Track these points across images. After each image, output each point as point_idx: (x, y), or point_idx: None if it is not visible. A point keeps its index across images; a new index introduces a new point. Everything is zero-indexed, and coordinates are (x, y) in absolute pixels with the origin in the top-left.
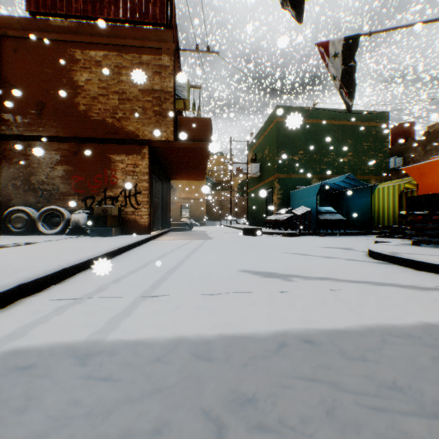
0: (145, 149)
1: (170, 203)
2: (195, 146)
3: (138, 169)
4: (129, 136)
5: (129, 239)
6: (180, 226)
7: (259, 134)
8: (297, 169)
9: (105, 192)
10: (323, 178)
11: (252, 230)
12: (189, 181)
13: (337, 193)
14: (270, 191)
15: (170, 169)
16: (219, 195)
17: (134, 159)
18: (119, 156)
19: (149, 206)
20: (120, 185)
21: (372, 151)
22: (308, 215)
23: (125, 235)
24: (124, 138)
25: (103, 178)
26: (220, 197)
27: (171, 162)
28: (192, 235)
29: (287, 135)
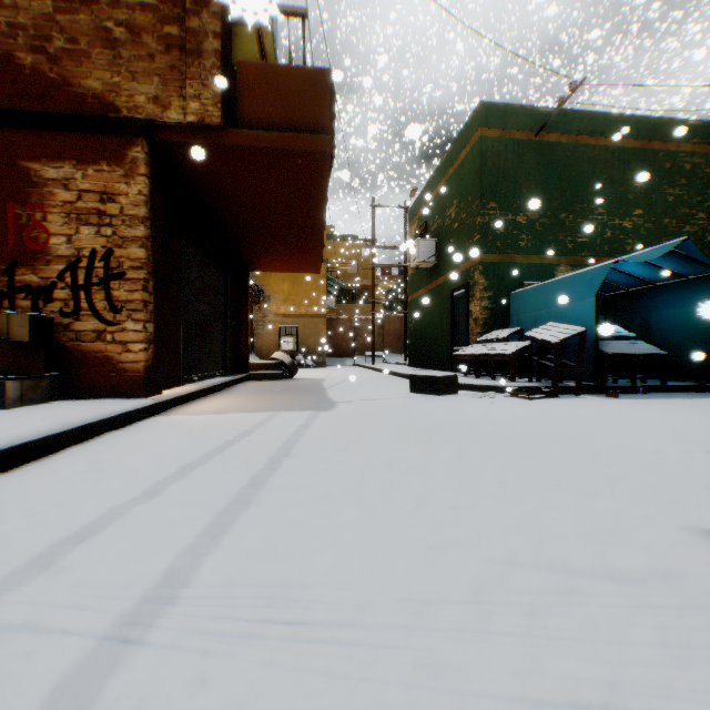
0: (138, 148)
1: (248, 320)
2: (286, 146)
3: (117, 207)
4: (88, 108)
5: (20, 425)
6: (267, 370)
7: (434, 180)
8: (524, 243)
9: (15, 273)
10: (580, 263)
11: (433, 382)
12: (295, 282)
13: (614, 295)
14: (462, 294)
15: (239, 239)
16: (352, 311)
17: (102, 177)
18: (56, 167)
19: (155, 317)
20: (60, 253)
21: (683, 206)
22: (566, 343)
23: (68, 402)
24: (73, 113)
25: (7, 232)
26: (353, 315)
27: (234, 215)
28: (287, 393)
29: (503, 168)
